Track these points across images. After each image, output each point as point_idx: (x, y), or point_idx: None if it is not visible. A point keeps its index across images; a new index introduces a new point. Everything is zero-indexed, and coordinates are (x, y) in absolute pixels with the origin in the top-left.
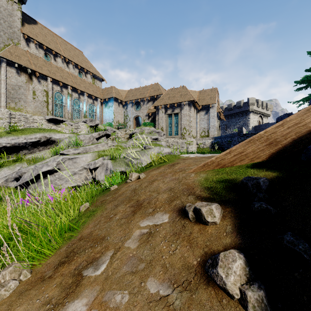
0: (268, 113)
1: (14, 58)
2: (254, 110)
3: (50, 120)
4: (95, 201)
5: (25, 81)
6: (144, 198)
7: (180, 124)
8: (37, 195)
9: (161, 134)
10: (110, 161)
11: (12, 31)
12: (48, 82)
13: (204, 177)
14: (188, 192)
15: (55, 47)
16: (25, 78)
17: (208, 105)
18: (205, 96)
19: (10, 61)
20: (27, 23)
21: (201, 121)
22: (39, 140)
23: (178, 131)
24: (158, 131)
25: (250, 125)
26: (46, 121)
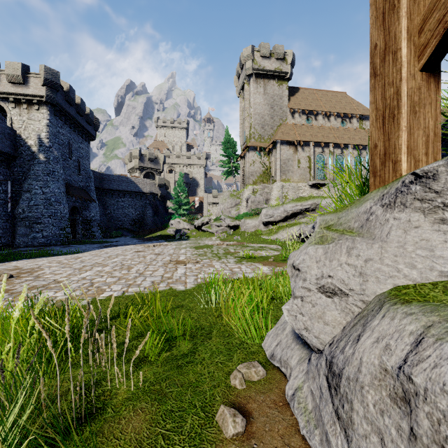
0: None
1: (285, 136)
2: None
3: (313, 185)
4: None
5: (292, 153)
6: None
7: None
8: None
9: None
10: None
11: (282, 111)
12: (310, 147)
13: None
14: None
15: (316, 106)
16: (292, 150)
17: None
18: None
19: (282, 140)
20: (292, 95)
21: None
22: (310, 206)
23: None
24: None
25: None
26: (309, 187)
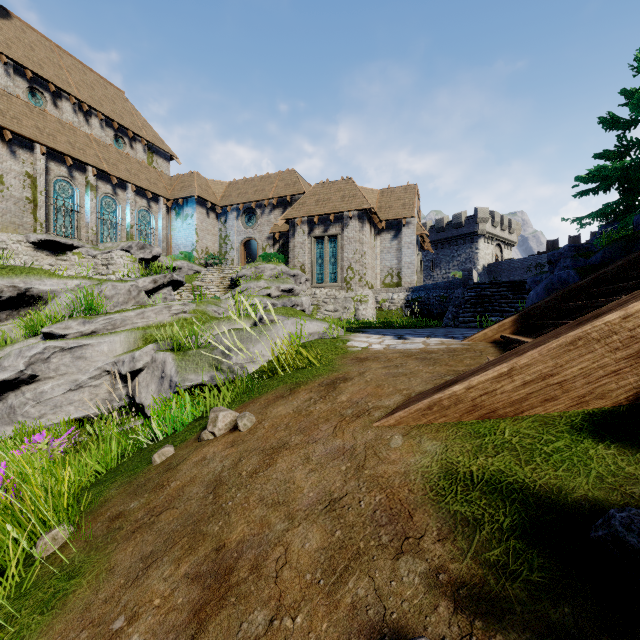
0: (512, 239)
1: None
2: (487, 232)
3: (41, 244)
4: (96, 508)
5: None
6: (242, 537)
7: (341, 258)
8: None
9: (301, 279)
10: (170, 356)
11: None
12: (36, 155)
13: (439, 456)
14: (396, 535)
15: (56, 76)
16: None
17: (399, 219)
18: (393, 201)
19: None
20: None
21: (384, 253)
22: None
23: (337, 274)
24: (295, 274)
25: (478, 263)
26: (30, 247)
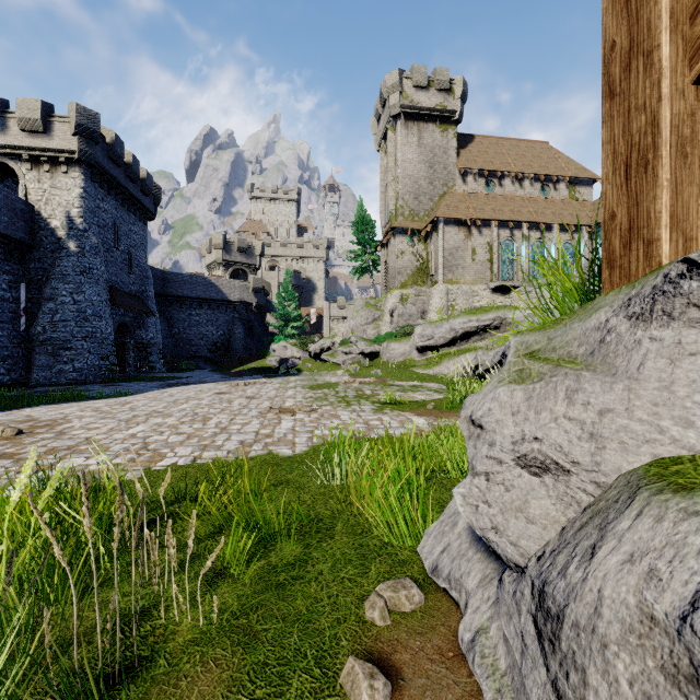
0: None
1: (452, 211)
2: None
3: (496, 289)
4: None
5: (464, 239)
6: None
7: None
8: None
9: None
10: None
11: (447, 173)
12: (492, 229)
13: None
14: None
15: (501, 164)
16: (464, 234)
17: None
18: None
19: (447, 218)
20: (463, 148)
21: None
22: (491, 322)
23: None
24: None
25: None
26: (489, 292)
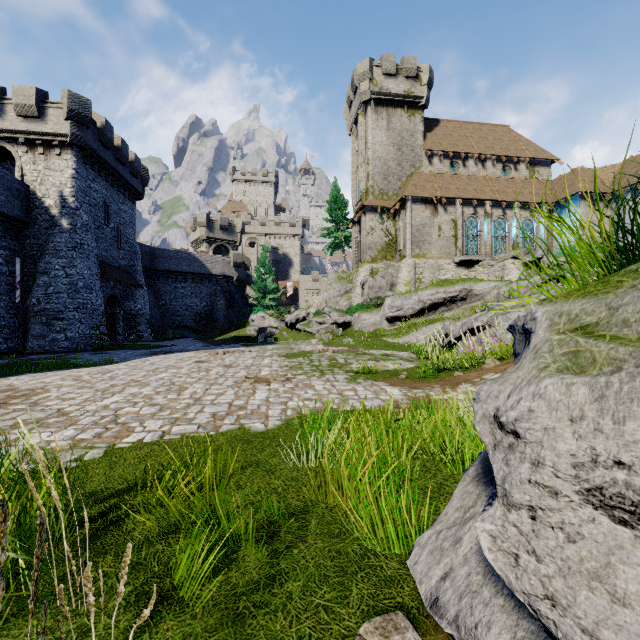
0: None
1: (419, 190)
2: None
3: (460, 262)
4: None
5: (430, 216)
6: None
7: None
8: (477, 344)
9: None
10: None
11: (414, 155)
12: (456, 206)
13: None
14: None
15: (464, 146)
16: (430, 211)
17: None
18: None
19: (415, 197)
20: (429, 131)
21: None
22: (458, 294)
23: None
24: None
25: None
26: (454, 266)
